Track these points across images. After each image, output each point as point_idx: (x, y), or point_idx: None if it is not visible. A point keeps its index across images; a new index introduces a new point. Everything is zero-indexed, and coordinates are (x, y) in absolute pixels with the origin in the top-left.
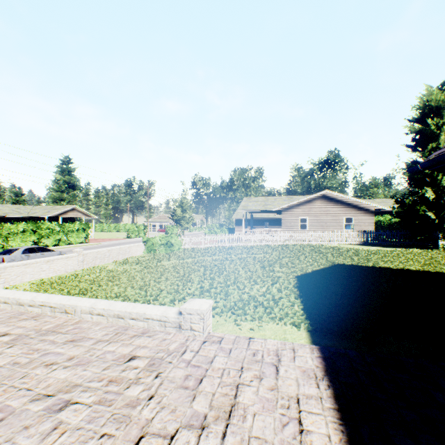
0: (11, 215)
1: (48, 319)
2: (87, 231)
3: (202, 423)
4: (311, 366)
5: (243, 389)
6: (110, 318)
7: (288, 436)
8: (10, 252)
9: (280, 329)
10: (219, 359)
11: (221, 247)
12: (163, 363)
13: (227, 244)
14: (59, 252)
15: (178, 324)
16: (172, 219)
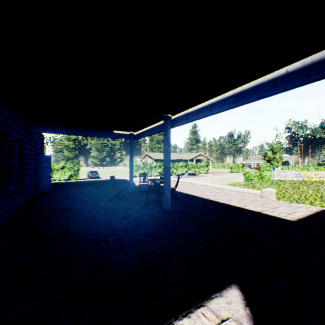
0: (174, 159)
1: (215, 190)
2: (208, 167)
3: (264, 207)
4: (312, 210)
5: (279, 207)
6: (235, 192)
7: (288, 212)
8: (183, 174)
9: (311, 206)
10: (274, 203)
11: (306, 181)
12: (254, 201)
13: (313, 179)
14: (199, 176)
15: (260, 195)
16: (263, 159)
